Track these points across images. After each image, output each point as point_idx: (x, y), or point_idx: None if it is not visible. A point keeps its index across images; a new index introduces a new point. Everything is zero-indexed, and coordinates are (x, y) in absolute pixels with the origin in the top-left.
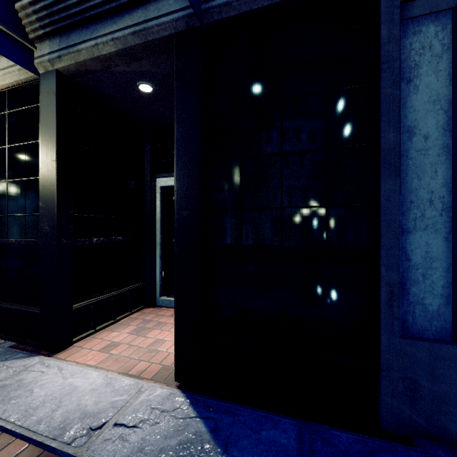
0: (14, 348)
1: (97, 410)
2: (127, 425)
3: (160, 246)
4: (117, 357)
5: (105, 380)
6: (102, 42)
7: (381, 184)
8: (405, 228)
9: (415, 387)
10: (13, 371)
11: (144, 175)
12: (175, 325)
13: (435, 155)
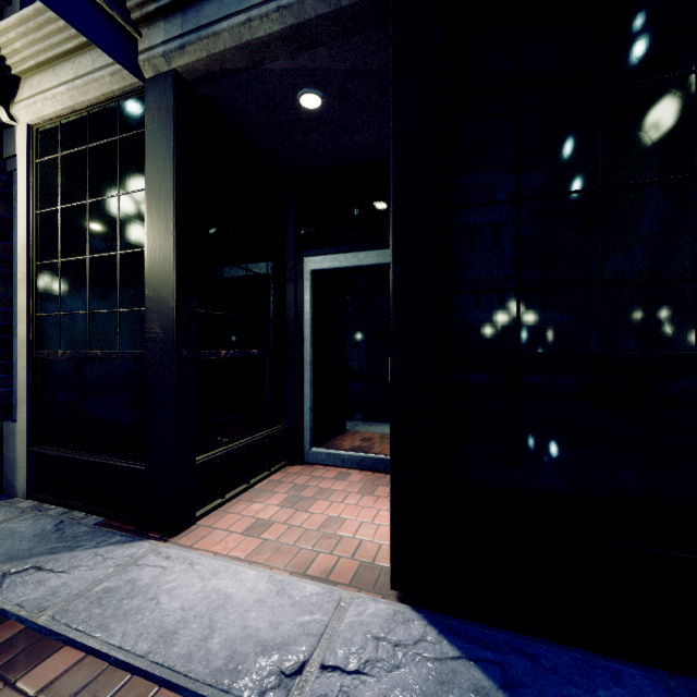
0: (103, 526)
1: (280, 638)
2: (345, 670)
3: (311, 367)
4: (274, 545)
5: (272, 584)
6: (259, 15)
7: None
8: None
9: None
10: (116, 565)
11: (286, 252)
12: (392, 494)
13: None
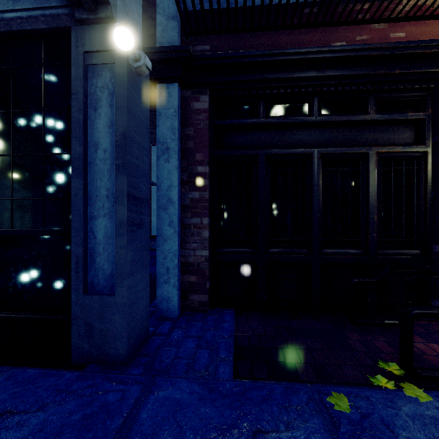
0: None
1: None
2: None
3: None
4: None
5: None
6: None
7: (72, 183)
8: (93, 215)
9: (92, 328)
10: None
11: None
12: None
13: (110, 164)
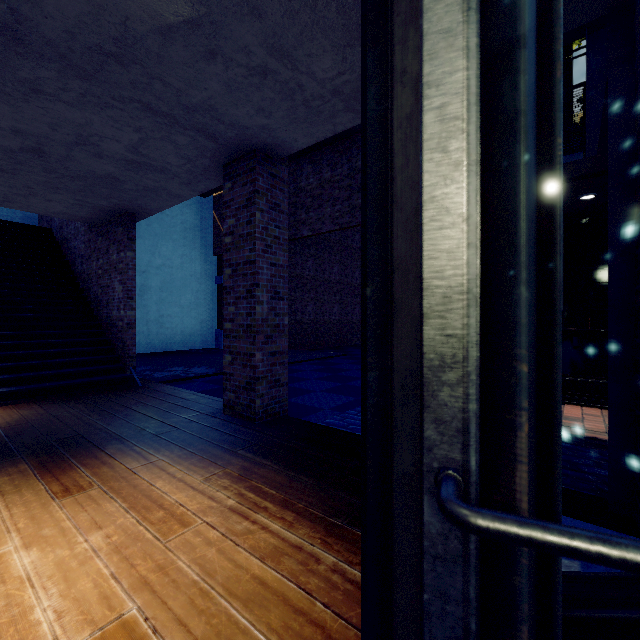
0: None
1: None
2: None
3: None
4: None
5: None
6: None
7: None
8: None
9: None
10: None
11: None
12: None
13: None
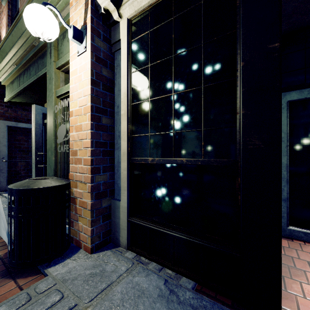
0: (196, 289)
1: None
2: None
3: (287, 169)
4: None
5: None
6: None
7: None
8: None
9: None
10: None
11: None
12: None
13: None
